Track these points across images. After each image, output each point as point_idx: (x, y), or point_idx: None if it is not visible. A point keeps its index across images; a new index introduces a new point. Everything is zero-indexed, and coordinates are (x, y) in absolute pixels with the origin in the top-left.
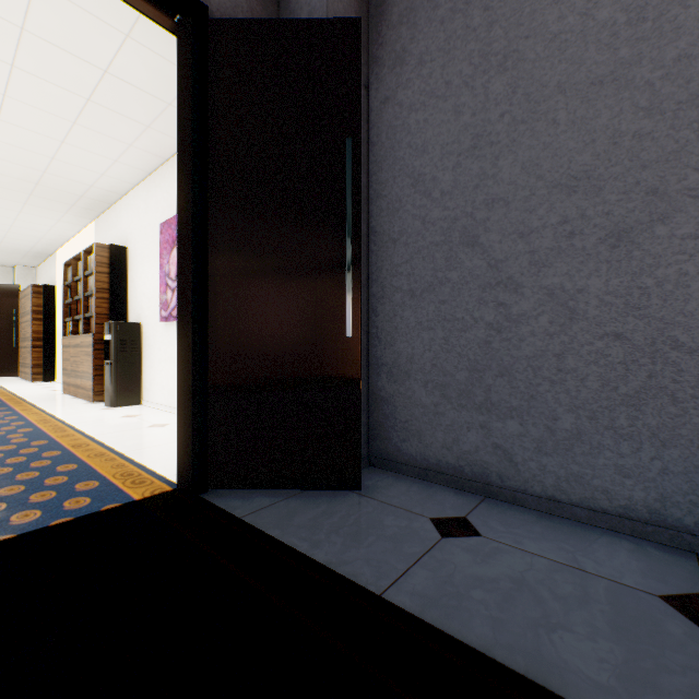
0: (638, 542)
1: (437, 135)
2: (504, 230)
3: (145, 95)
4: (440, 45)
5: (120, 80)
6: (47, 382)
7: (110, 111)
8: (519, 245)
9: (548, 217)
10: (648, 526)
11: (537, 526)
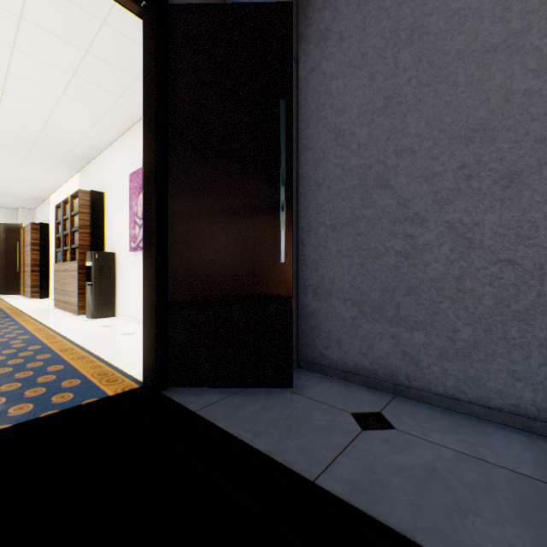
0: (528, 435)
1: (354, 98)
2: (411, 175)
3: (118, 71)
4: (357, 24)
5: (98, 58)
6: (43, 299)
7: (91, 84)
8: (424, 186)
9: (449, 163)
10: (536, 422)
11: (441, 421)
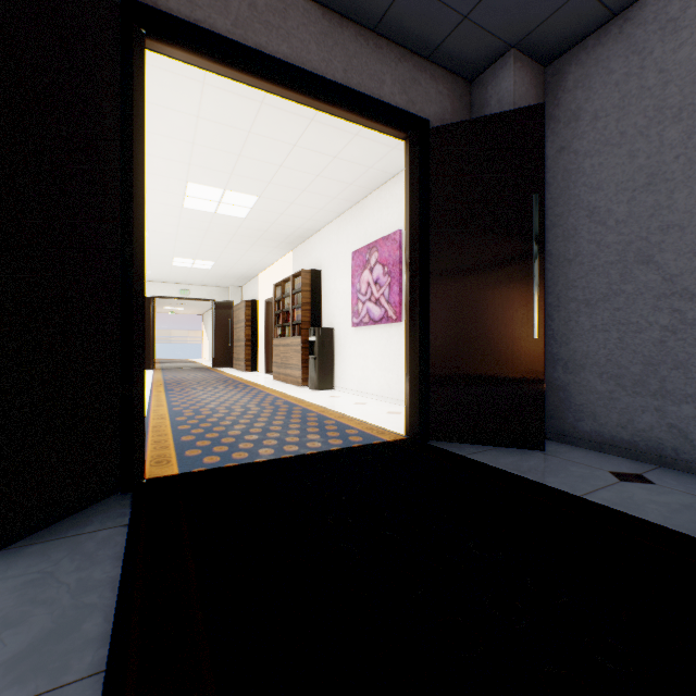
0: None
1: (611, 176)
2: (678, 251)
3: (355, 165)
4: (614, 103)
5: (342, 160)
6: (254, 372)
7: (329, 180)
8: (694, 262)
9: None
10: None
11: None
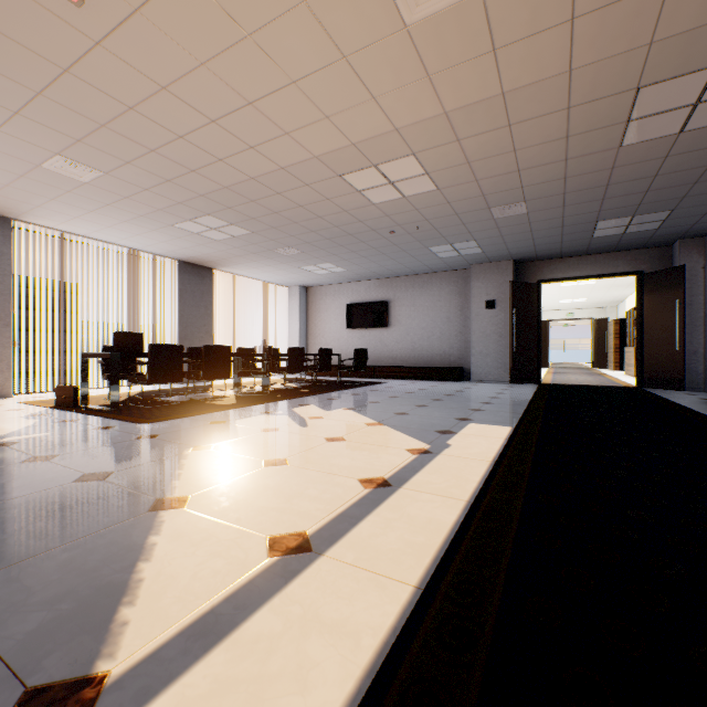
0: None
1: None
2: None
3: None
4: None
5: None
6: (620, 371)
7: None
8: None
9: None
10: None
11: None
